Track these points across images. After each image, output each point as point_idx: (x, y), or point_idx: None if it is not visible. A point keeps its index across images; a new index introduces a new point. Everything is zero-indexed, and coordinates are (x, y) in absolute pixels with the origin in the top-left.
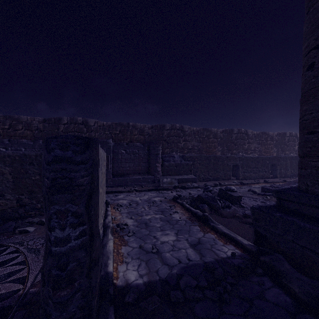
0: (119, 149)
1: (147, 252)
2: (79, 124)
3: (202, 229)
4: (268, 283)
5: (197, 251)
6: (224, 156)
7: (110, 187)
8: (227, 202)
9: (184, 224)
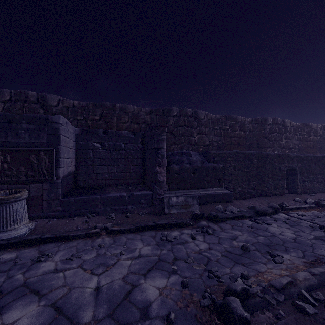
0: (89, 140)
1: None
2: (30, 103)
3: None
4: None
5: None
6: (274, 154)
7: (56, 218)
8: None
9: None
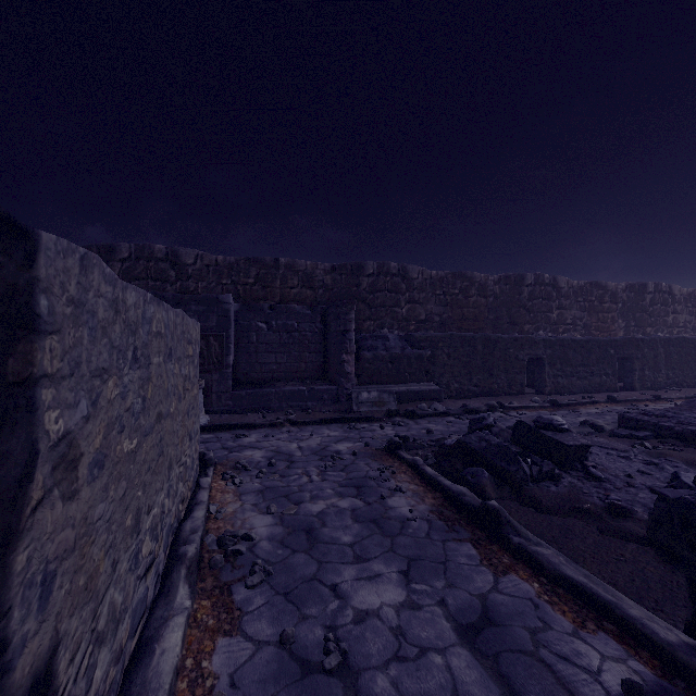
0: (252, 319)
1: (306, 671)
2: (157, 262)
3: (486, 556)
4: None
5: (485, 662)
6: (508, 338)
7: (227, 414)
8: (545, 462)
9: (425, 535)
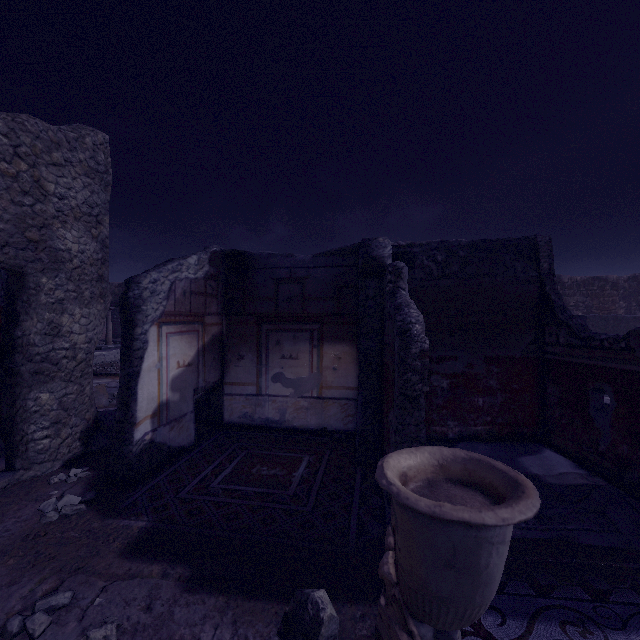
0: None
1: None
2: None
3: None
4: None
5: None
6: (629, 317)
7: None
8: None
9: None
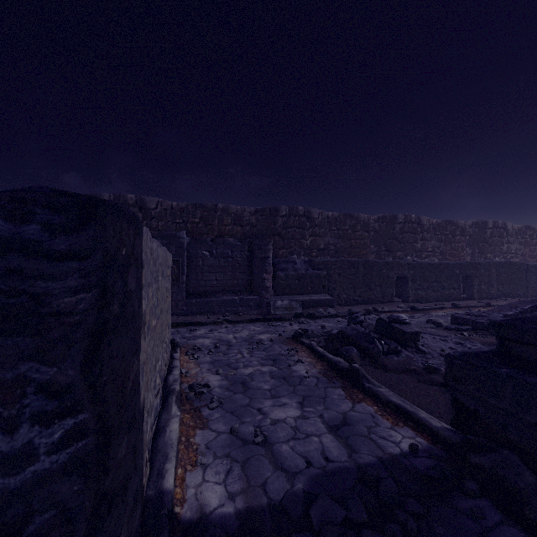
0: (199, 249)
1: (245, 443)
2: (129, 207)
3: (349, 395)
4: (493, 514)
5: (341, 440)
6: (382, 262)
7: (182, 316)
8: (392, 342)
9: (314, 385)
